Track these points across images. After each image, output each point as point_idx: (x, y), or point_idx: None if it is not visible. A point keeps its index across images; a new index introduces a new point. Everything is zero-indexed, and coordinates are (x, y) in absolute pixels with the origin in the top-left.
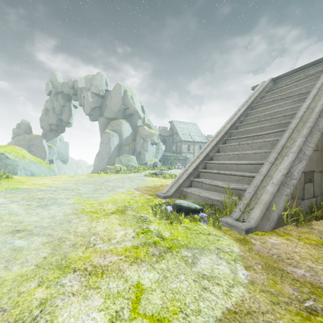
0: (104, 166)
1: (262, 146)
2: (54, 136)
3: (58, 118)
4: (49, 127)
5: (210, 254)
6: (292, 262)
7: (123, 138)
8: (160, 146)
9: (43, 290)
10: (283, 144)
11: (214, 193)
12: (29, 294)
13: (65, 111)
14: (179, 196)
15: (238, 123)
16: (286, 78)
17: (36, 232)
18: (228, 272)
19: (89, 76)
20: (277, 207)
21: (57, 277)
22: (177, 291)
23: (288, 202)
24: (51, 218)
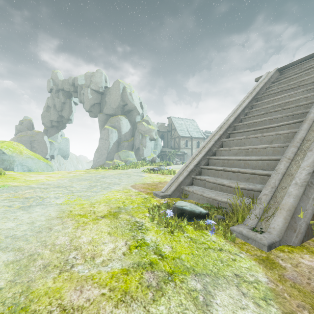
0: (103, 161)
1: (274, 139)
2: (55, 132)
3: (59, 115)
4: (50, 124)
5: (227, 285)
6: None
7: (122, 134)
8: (159, 141)
9: None
10: (303, 136)
11: (219, 193)
12: None
13: (65, 108)
14: (179, 195)
15: (242, 116)
16: (294, 68)
17: (4, 246)
18: None
19: (89, 73)
20: (304, 214)
21: None
22: None
23: None
24: (30, 224)
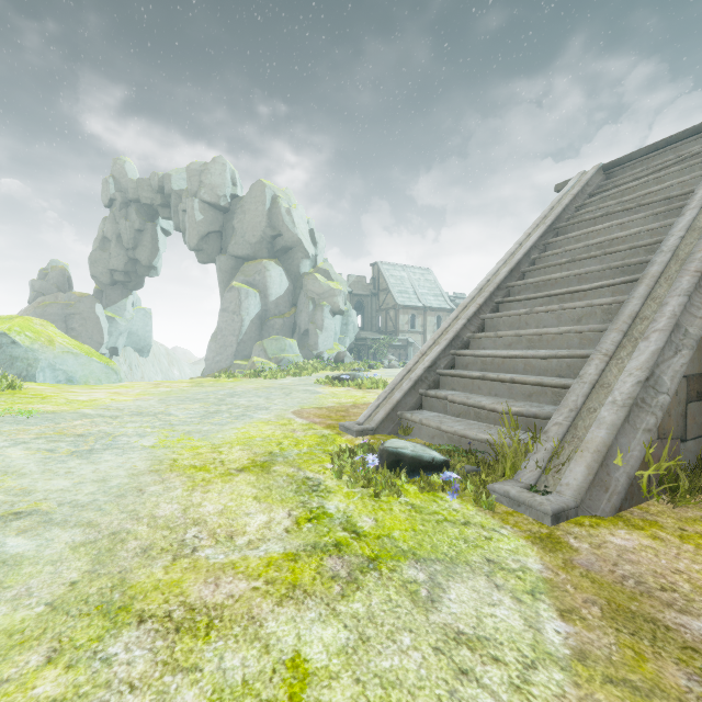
0: (228, 361)
1: (584, 316)
2: (120, 295)
3: (130, 258)
4: (110, 278)
5: (471, 575)
6: (676, 599)
7: (270, 300)
8: (351, 317)
9: (58, 676)
10: (634, 311)
11: (474, 424)
12: (20, 687)
13: (144, 242)
14: (394, 429)
15: (526, 266)
16: (635, 165)
17: (60, 518)
18: (519, 626)
19: (196, 165)
20: (626, 458)
21: (97, 637)
22: (394, 681)
23: (652, 447)
24: (100, 483)
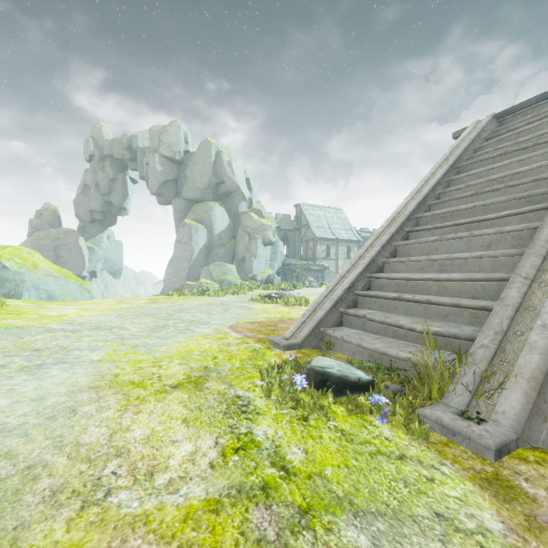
0: (181, 282)
1: (494, 242)
2: (98, 230)
3: (105, 201)
4: (90, 216)
5: (422, 540)
6: None
7: (214, 234)
8: (279, 247)
9: None
10: None
11: (392, 342)
12: None
13: (116, 189)
14: (317, 344)
15: (432, 200)
16: (526, 113)
17: None
18: None
19: (157, 128)
20: None
21: None
22: None
23: None
24: (36, 402)
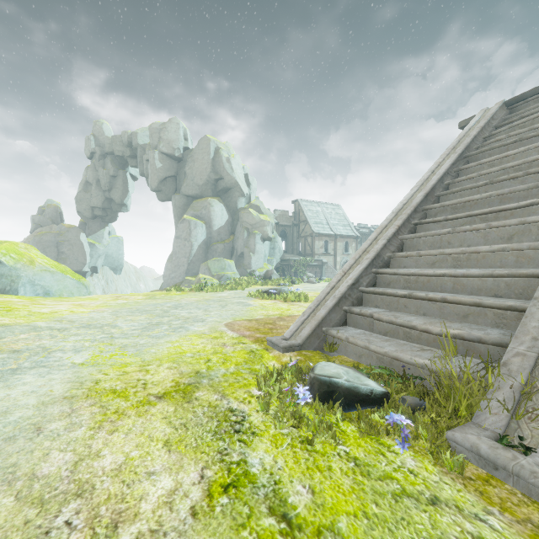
0: (181, 277)
1: (516, 233)
2: (99, 226)
3: (106, 197)
4: (91, 213)
5: None
6: None
7: (213, 230)
8: (277, 243)
9: None
10: None
11: (404, 344)
12: None
13: (117, 185)
14: (319, 345)
15: (440, 191)
16: (538, 99)
17: None
18: None
19: (156, 125)
20: None
21: None
22: None
23: None
24: None
